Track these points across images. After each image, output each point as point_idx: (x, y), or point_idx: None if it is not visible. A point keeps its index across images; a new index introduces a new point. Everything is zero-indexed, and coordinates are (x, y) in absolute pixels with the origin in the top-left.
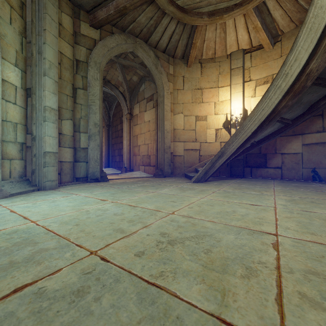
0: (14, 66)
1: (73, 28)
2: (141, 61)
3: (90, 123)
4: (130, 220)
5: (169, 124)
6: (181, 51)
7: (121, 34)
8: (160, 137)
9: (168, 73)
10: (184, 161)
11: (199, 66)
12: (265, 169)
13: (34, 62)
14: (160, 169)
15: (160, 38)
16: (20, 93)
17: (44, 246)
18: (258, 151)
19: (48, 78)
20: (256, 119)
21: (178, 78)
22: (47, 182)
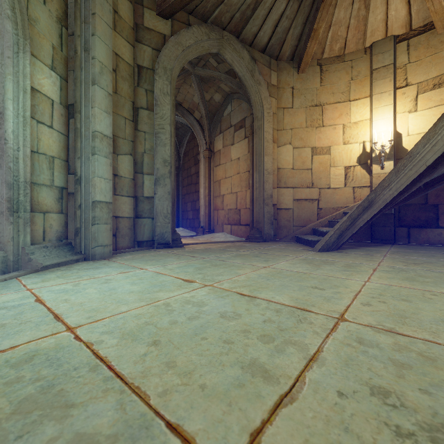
0: (49, 69)
1: (133, 19)
2: (228, 68)
3: (158, 159)
4: (262, 334)
5: (271, 161)
6: (290, 48)
7: (202, 26)
8: (257, 181)
9: (269, 84)
10: (293, 217)
11: (318, 70)
12: (435, 231)
13: (79, 64)
14: (257, 229)
15: (260, 29)
16: (59, 111)
17: (86, 425)
18: (422, 199)
19: (99, 89)
20: (439, 142)
21: (284, 90)
22: (97, 247)
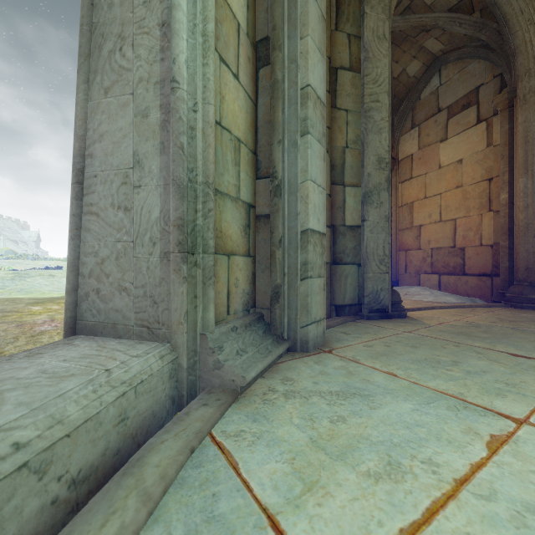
0: None
1: None
2: None
3: (369, 157)
4: None
5: None
6: None
7: None
8: (528, 193)
9: None
10: None
11: None
12: None
13: None
14: (529, 284)
15: None
16: (245, 50)
17: None
18: None
19: None
20: None
21: None
22: (309, 325)
